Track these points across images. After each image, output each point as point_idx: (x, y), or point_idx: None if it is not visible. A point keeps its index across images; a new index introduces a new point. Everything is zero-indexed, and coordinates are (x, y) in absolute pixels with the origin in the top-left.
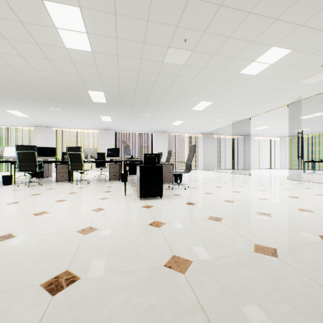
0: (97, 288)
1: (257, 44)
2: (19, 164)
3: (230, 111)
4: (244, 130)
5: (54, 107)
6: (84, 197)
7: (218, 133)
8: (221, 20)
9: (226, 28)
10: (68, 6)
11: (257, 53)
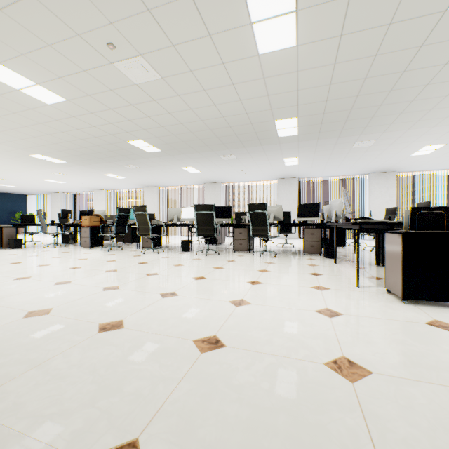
0: None
1: None
2: (197, 228)
3: None
4: None
5: (227, 155)
6: (284, 280)
7: None
8: None
9: None
10: None
11: None
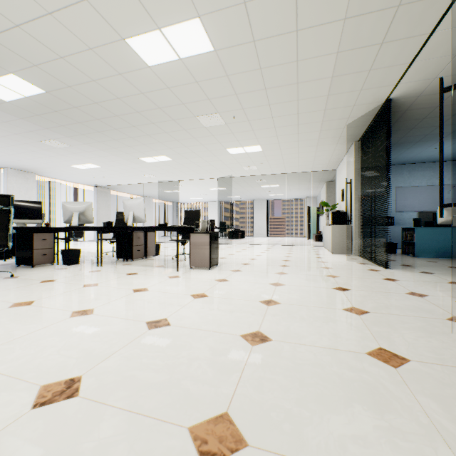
0: (347, 285)
1: (256, 140)
2: None
3: (173, 171)
4: (153, 190)
5: None
6: (143, 282)
7: (117, 189)
8: (263, 122)
9: (259, 126)
10: (208, 41)
11: (250, 144)
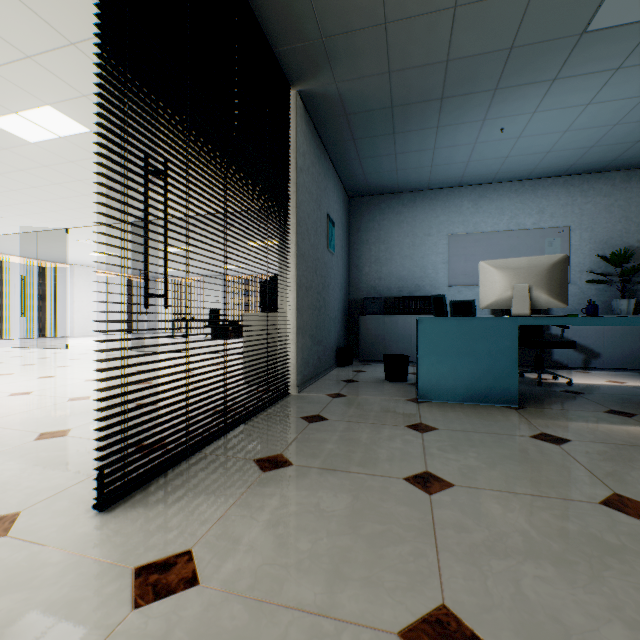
0: None
1: (6, 81)
2: None
3: (5, 201)
4: (66, 252)
5: None
6: None
7: None
8: None
9: None
10: None
11: (17, 101)
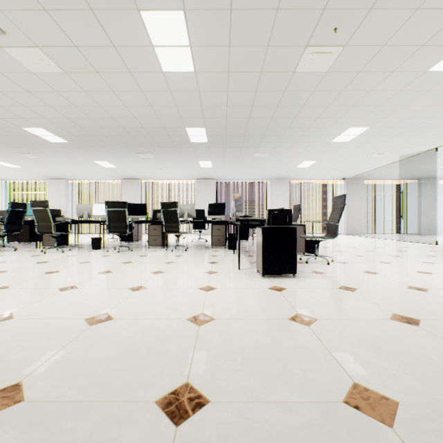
0: (240, 427)
1: None
2: (109, 225)
3: (399, 139)
4: (419, 170)
5: (144, 153)
6: (185, 268)
7: (371, 178)
8: None
9: None
10: (169, 12)
11: None
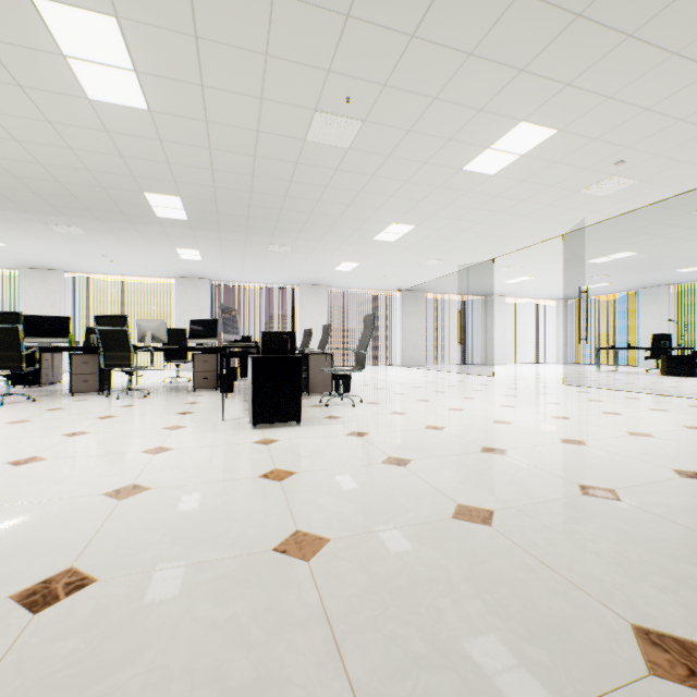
0: (129, 596)
1: (490, 115)
2: None
3: (452, 245)
4: (483, 284)
5: (66, 226)
6: (131, 425)
7: (432, 291)
8: (416, 64)
9: (428, 80)
10: (90, 13)
11: (493, 133)
